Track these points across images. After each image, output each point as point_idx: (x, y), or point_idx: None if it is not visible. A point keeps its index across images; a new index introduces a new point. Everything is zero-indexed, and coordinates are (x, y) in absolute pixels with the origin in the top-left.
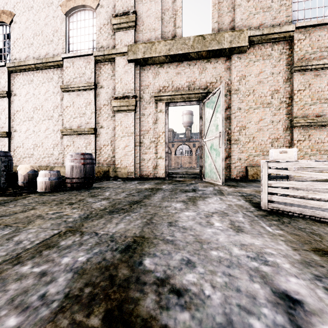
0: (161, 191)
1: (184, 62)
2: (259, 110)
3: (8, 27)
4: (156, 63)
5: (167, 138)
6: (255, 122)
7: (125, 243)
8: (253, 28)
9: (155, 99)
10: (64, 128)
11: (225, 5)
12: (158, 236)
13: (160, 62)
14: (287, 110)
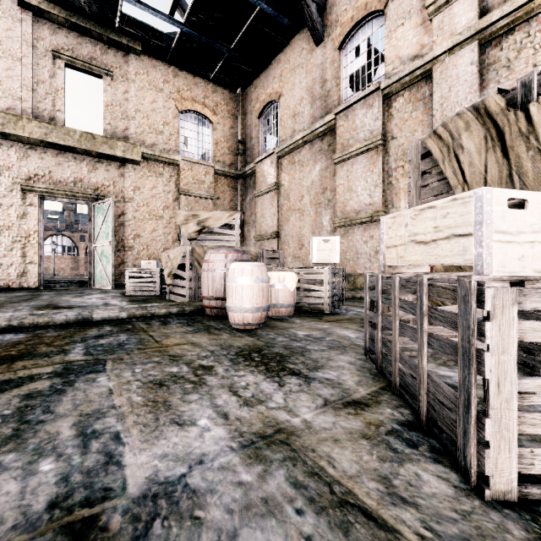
0: (45, 295)
1: (68, 154)
2: (153, 222)
3: None
4: (24, 143)
5: (42, 239)
6: (149, 232)
7: (44, 305)
8: (147, 145)
9: (23, 188)
10: None
11: (119, 111)
12: (61, 303)
13: (30, 143)
14: (176, 225)
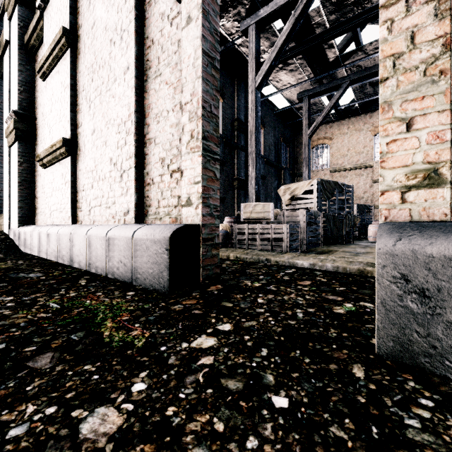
0: None
1: None
2: None
3: (326, 146)
4: None
5: None
6: None
7: None
8: None
9: None
10: (375, 205)
11: None
12: None
13: None
14: None
